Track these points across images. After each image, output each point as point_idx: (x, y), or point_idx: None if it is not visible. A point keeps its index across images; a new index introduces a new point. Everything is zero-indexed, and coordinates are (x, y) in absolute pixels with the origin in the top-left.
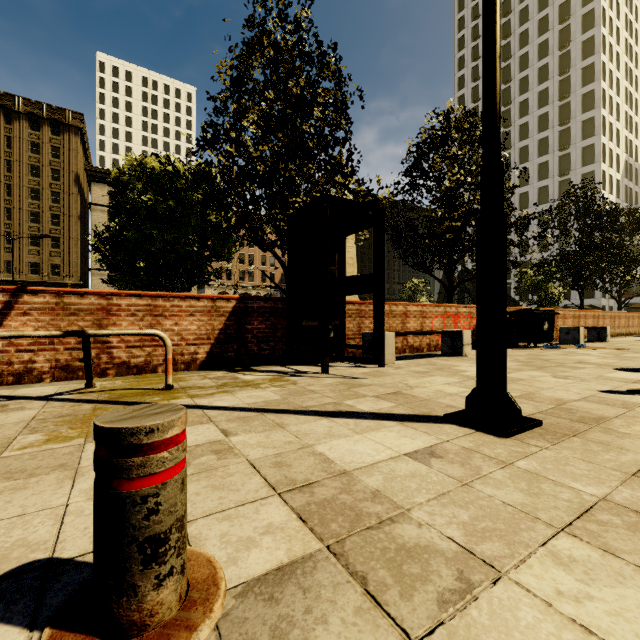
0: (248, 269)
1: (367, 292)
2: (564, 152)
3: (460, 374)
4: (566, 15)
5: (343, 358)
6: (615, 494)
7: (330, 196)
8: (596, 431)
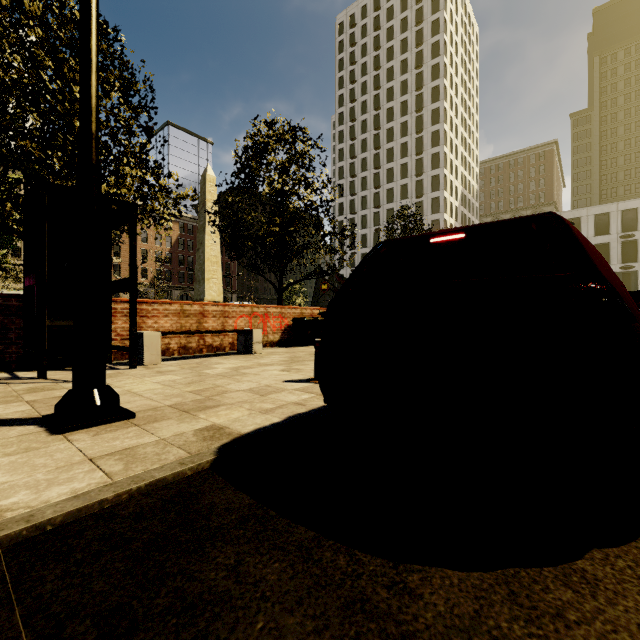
0: (113, 262)
1: (124, 290)
2: (419, 178)
3: (199, 372)
4: (420, 62)
5: (62, 361)
6: (15, 481)
7: (49, 183)
8: (175, 419)
